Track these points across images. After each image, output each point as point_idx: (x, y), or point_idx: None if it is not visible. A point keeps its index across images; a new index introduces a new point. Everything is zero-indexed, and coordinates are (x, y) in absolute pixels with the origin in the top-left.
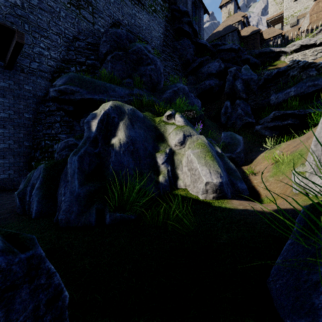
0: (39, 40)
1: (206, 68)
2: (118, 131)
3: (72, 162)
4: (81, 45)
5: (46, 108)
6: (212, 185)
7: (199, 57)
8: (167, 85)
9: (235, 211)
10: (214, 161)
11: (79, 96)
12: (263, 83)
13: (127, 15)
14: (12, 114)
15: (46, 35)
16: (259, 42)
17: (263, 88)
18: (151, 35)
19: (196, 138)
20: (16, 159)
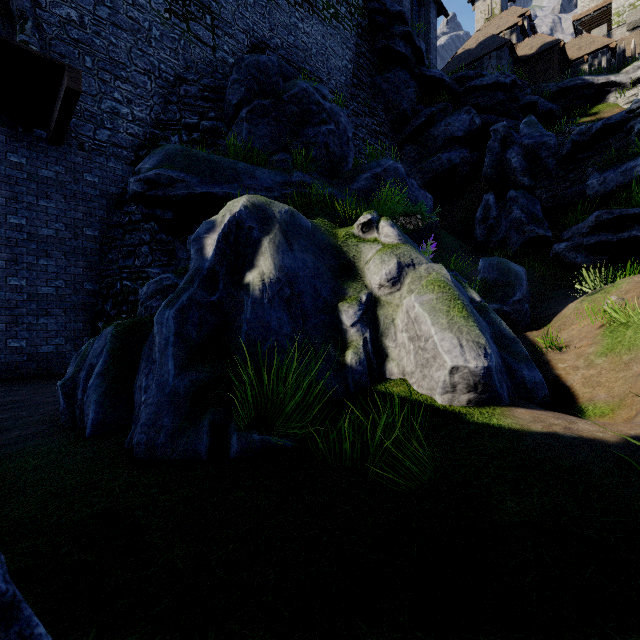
0: (113, 86)
1: (441, 127)
2: (260, 256)
3: (164, 321)
4: (191, 92)
5: (124, 217)
6: (466, 375)
7: (427, 106)
8: (361, 164)
9: (525, 437)
10: (468, 320)
11: (183, 190)
12: (571, 152)
13: (279, 29)
14: (62, 230)
15: (125, 76)
16: (557, 67)
17: (569, 162)
18: (328, 65)
19: (427, 269)
20: (69, 316)
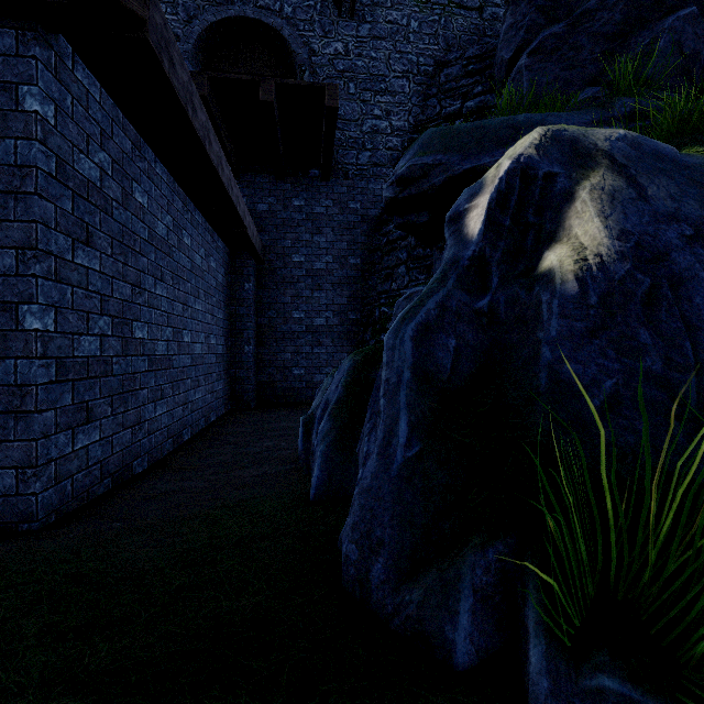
0: (372, 103)
1: None
2: (572, 218)
3: (396, 344)
4: (452, 74)
5: (382, 239)
6: None
7: None
8: None
9: None
10: None
11: (440, 176)
12: None
13: None
14: (330, 262)
15: (384, 87)
16: None
17: None
18: None
19: None
20: (336, 346)
